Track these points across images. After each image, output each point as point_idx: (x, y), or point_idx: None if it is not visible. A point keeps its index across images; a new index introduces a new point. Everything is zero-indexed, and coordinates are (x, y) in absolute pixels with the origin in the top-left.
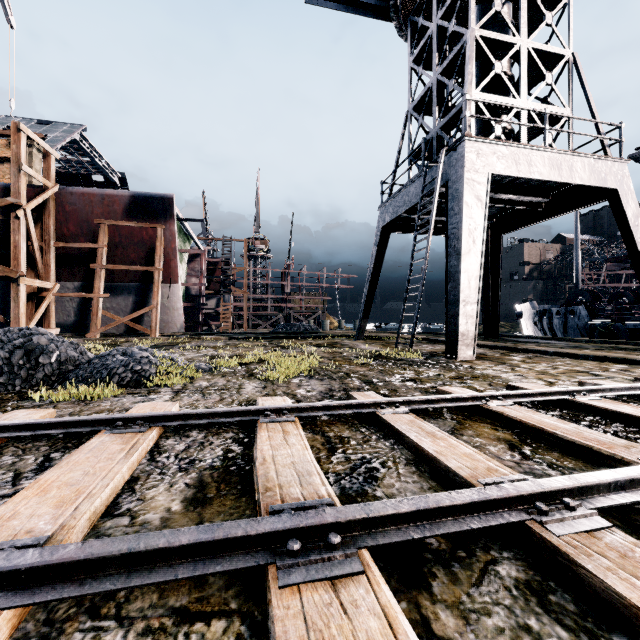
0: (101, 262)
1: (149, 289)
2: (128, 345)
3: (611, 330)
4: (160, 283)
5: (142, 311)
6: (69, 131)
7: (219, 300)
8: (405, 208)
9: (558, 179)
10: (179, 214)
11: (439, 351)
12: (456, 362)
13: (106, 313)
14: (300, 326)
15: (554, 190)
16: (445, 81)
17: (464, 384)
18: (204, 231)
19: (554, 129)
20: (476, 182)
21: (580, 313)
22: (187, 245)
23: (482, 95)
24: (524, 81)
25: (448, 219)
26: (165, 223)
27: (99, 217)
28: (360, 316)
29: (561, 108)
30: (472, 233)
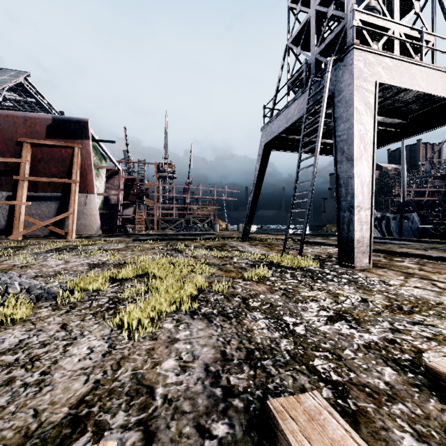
0: (24, 174)
1: (69, 198)
2: (31, 248)
3: (440, 232)
4: (77, 193)
5: (60, 216)
6: (15, 76)
7: (136, 208)
8: (287, 125)
9: (435, 93)
10: (96, 137)
11: (323, 255)
12: (357, 272)
13: (28, 218)
14: (197, 228)
15: (412, 113)
16: (324, 9)
17: (427, 329)
18: (125, 157)
19: (429, 47)
20: (365, 89)
21: (413, 218)
22: (103, 163)
23: (361, 16)
24: (397, 7)
25: (335, 127)
26: (81, 143)
27: (22, 136)
28: (245, 221)
29: (427, 35)
30: (363, 138)
